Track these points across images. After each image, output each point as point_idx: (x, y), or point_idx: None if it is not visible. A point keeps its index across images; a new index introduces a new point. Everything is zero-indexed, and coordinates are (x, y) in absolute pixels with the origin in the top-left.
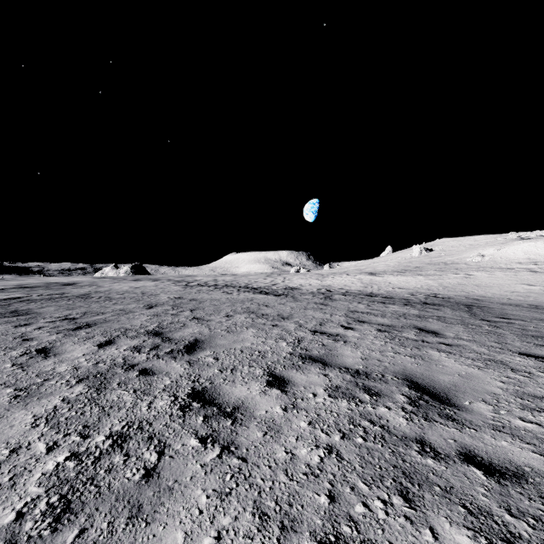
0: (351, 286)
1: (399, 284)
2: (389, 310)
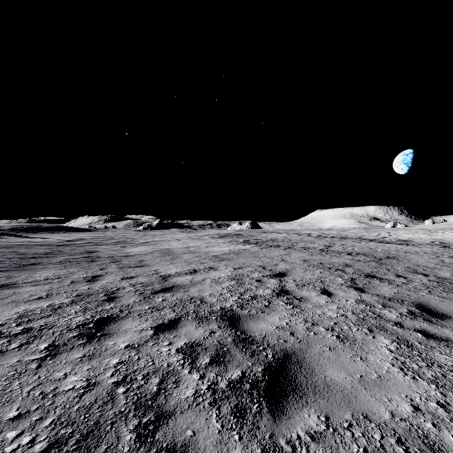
0: None
1: None
2: None
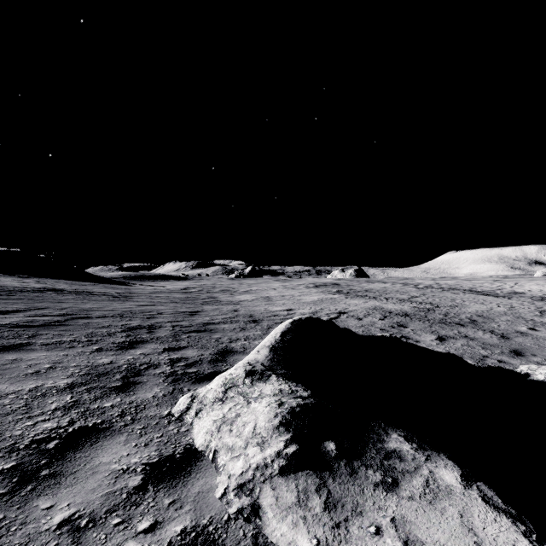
0: None
1: None
2: None
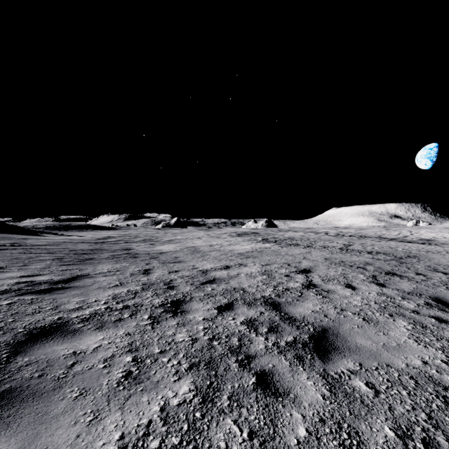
0: None
1: None
2: None
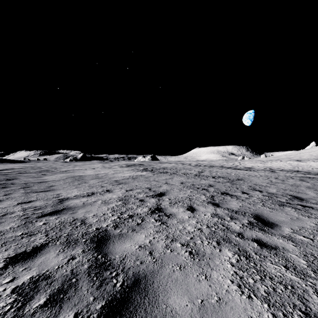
0: (284, 167)
1: (317, 166)
2: (306, 176)
